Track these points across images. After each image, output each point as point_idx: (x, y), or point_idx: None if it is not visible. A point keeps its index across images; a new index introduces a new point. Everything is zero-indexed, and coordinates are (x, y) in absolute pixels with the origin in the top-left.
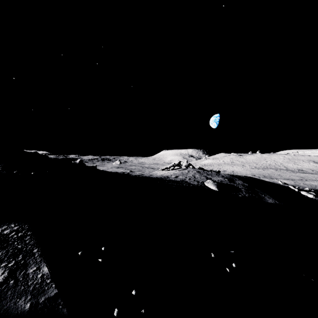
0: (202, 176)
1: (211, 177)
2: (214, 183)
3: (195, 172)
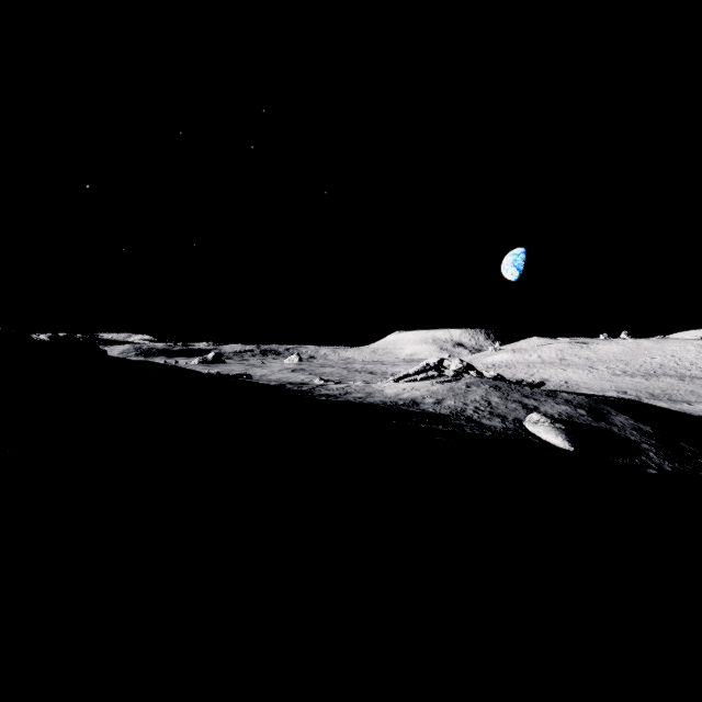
0: (511, 400)
1: (536, 404)
2: (556, 425)
3: (485, 387)
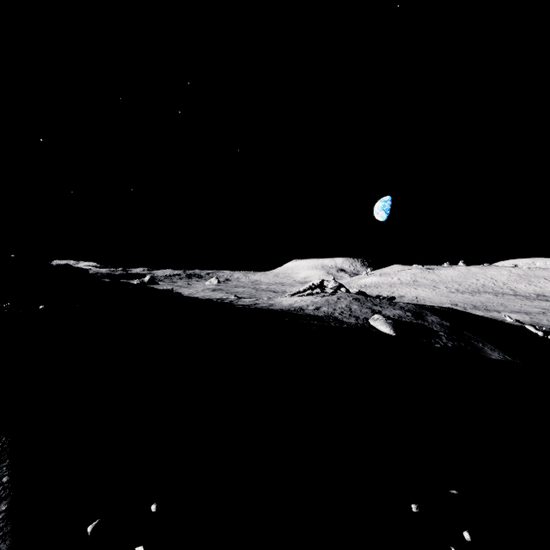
0: (365, 307)
1: (380, 310)
2: (388, 321)
3: (350, 299)
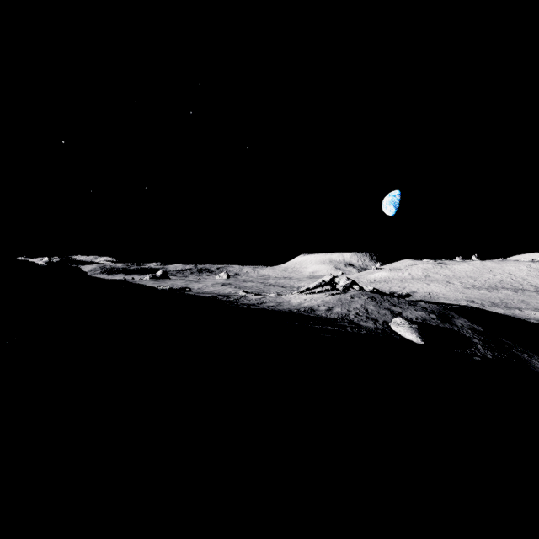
0: (382, 307)
1: (400, 311)
2: (413, 326)
3: (365, 298)
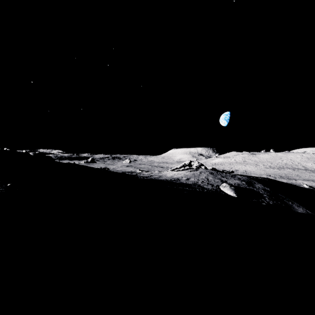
0: (216, 178)
1: (226, 180)
2: (232, 188)
3: (207, 173)
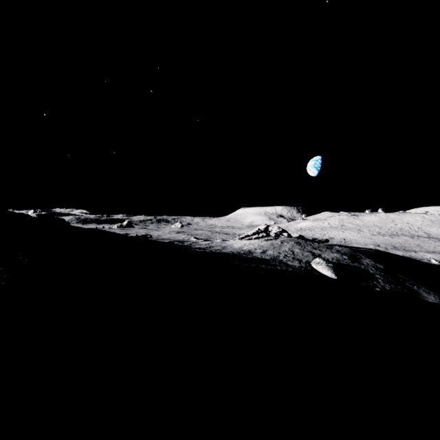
0: (306, 250)
1: (320, 253)
2: (329, 265)
3: (292, 243)
